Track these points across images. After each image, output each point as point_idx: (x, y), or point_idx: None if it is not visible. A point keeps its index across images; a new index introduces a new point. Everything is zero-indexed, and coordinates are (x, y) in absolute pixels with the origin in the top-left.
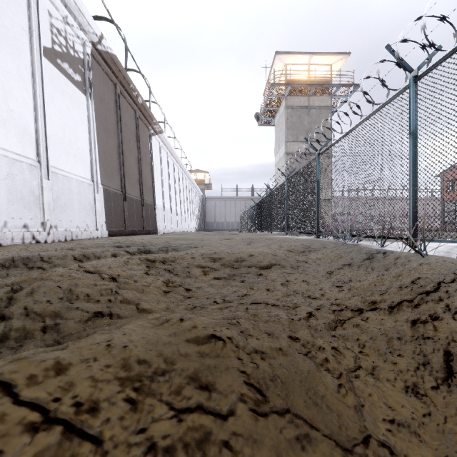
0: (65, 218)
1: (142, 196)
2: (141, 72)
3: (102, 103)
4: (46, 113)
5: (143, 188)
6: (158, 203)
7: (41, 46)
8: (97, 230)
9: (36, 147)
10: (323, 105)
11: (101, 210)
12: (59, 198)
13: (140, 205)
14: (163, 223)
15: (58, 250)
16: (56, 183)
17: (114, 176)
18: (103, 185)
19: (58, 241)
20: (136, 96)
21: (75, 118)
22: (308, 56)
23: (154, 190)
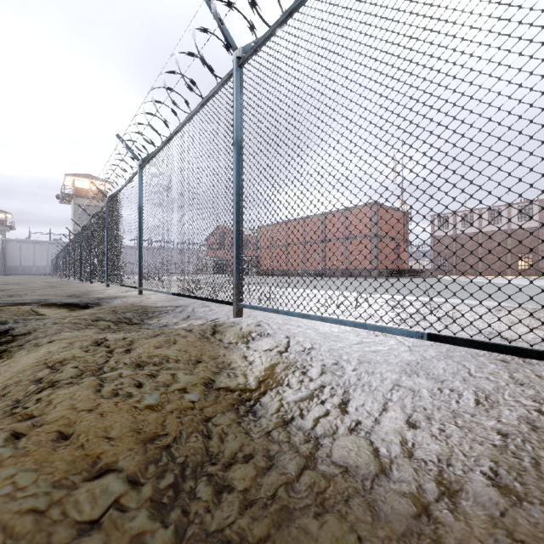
0: None
1: None
2: None
3: None
4: None
5: None
6: None
7: None
8: None
9: None
10: (100, 206)
11: None
12: None
13: None
14: None
15: None
16: None
17: None
18: None
19: None
20: None
21: None
22: (88, 179)
23: None
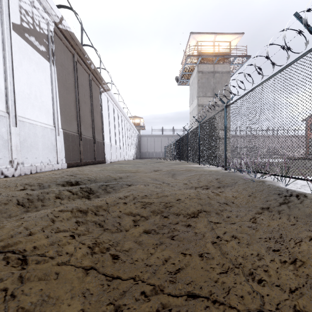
0: (31, 156)
1: (94, 136)
2: (93, 46)
3: (63, 68)
4: (14, 75)
5: (95, 131)
6: (106, 140)
7: (11, 22)
8: (58, 163)
9: (5, 101)
10: (224, 70)
11: (61, 148)
12: (26, 141)
13: (92, 143)
14: (110, 155)
15: (17, 186)
16: (23, 129)
17: (72, 122)
18: (63, 129)
19: (25, 174)
20: (89, 63)
21: (40, 79)
22: (214, 35)
23: (103, 131)
